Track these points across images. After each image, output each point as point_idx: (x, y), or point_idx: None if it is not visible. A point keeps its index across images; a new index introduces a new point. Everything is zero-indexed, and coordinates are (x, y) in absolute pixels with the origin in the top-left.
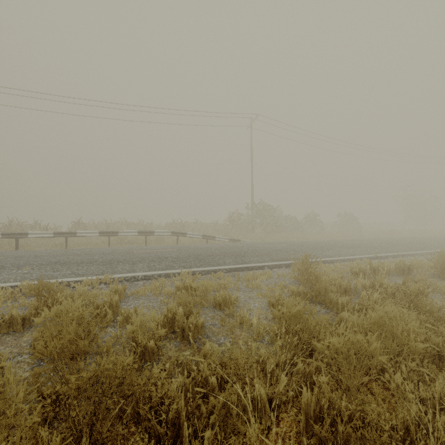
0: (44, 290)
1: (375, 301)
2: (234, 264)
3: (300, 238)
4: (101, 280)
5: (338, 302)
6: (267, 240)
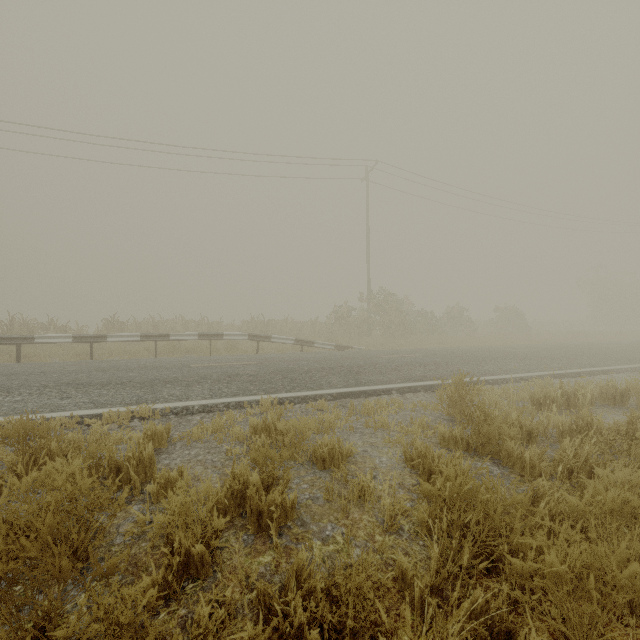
0: (30, 436)
1: (586, 456)
2: (344, 386)
3: (439, 343)
4: (133, 414)
5: (524, 458)
6: (391, 347)
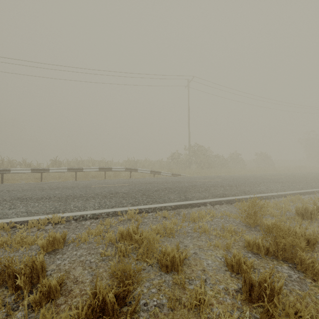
0: None
1: None
2: (178, 201)
3: (227, 172)
4: (48, 221)
5: (316, 267)
6: (201, 175)
